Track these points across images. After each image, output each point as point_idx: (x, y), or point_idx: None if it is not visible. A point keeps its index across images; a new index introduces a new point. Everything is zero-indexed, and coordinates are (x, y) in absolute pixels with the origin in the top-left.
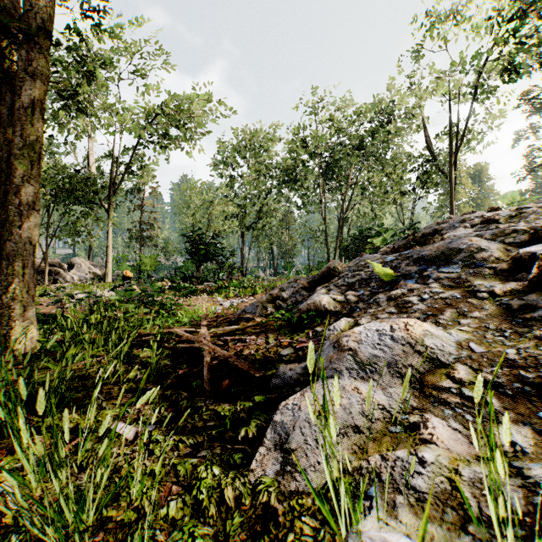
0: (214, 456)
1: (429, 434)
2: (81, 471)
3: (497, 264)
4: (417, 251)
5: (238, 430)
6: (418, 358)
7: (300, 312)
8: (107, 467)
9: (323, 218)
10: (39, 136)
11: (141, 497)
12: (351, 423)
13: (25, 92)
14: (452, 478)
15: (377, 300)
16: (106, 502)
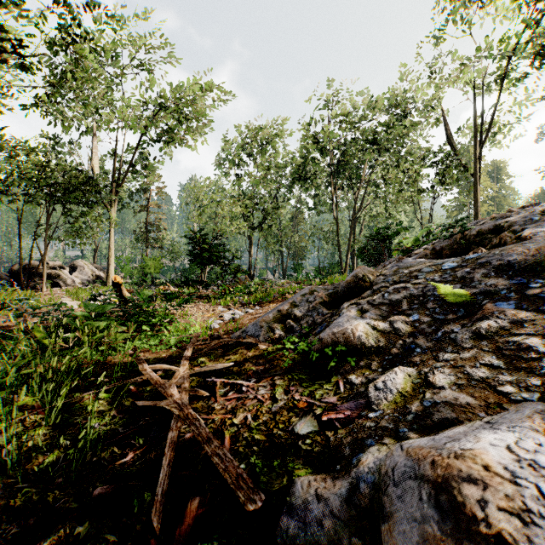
0: None
1: None
2: None
3: None
4: (496, 255)
5: None
6: None
7: (321, 344)
8: None
9: (335, 218)
10: None
11: None
12: None
13: None
14: None
15: (450, 335)
16: None
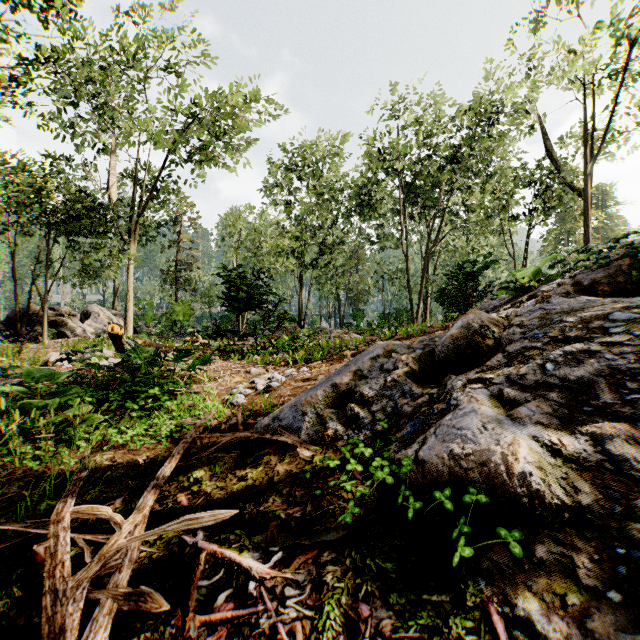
0: None
1: None
2: None
3: None
4: None
5: None
6: None
7: (422, 474)
8: None
9: (404, 253)
10: None
11: None
12: None
13: None
14: None
15: None
16: None
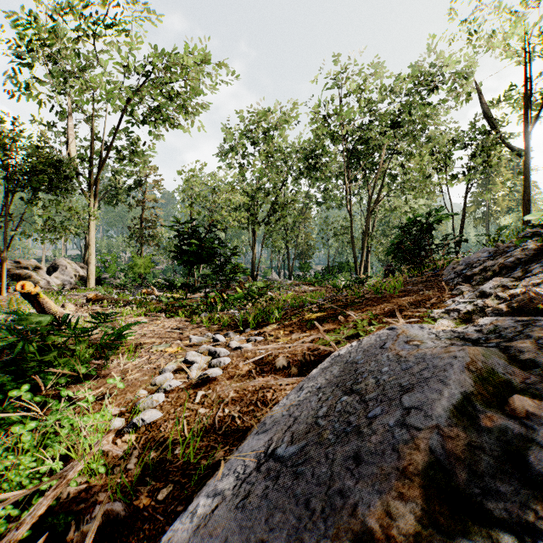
0: None
1: None
2: None
3: None
4: None
5: None
6: None
7: None
8: None
9: (349, 211)
10: None
11: None
12: None
13: None
14: None
15: None
16: None
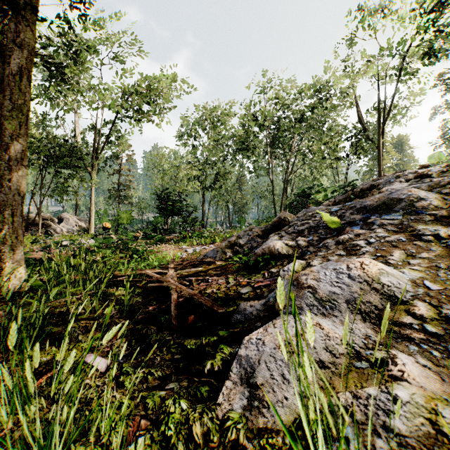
0: (182, 389)
1: (399, 370)
2: (54, 402)
3: (436, 211)
4: (359, 202)
5: (204, 363)
6: (376, 295)
7: (256, 256)
8: (73, 403)
9: (271, 180)
10: (26, 100)
11: (110, 432)
12: (315, 358)
13: (14, 61)
14: (428, 418)
15: (326, 244)
16: (73, 438)
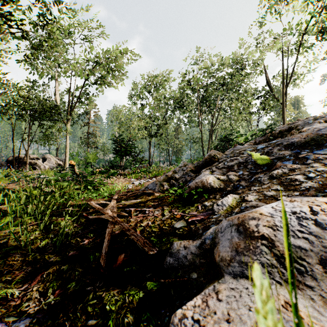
0: None
1: None
2: None
3: None
4: (285, 140)
5: None
6: None
7: (189, 189)
8: None
9: (200, 130)
10: None
11: None
12: None
13: None
14: None
15: (258, 178)
16: None
